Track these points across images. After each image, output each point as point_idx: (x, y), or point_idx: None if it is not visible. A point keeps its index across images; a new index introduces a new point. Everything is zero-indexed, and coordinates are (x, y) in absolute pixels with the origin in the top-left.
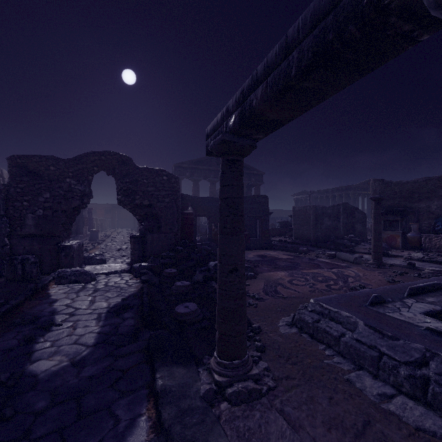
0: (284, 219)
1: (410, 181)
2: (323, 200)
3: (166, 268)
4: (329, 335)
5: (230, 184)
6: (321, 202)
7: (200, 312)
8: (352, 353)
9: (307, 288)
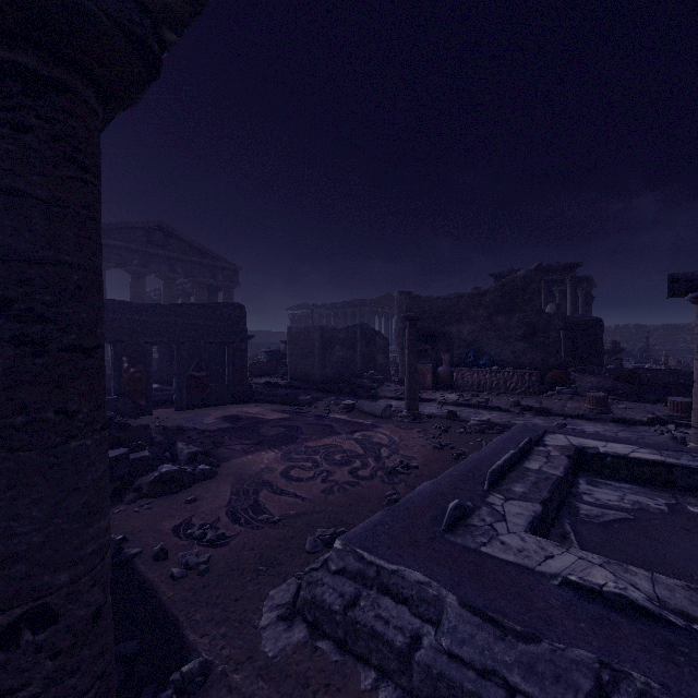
0: (274, 347)
1: (441, 297)
2: (331, 319)
3: None
4: (385, 644)
5: None
6: (328, 322)
7: None
8: (443, 695)
9: (319, 484)
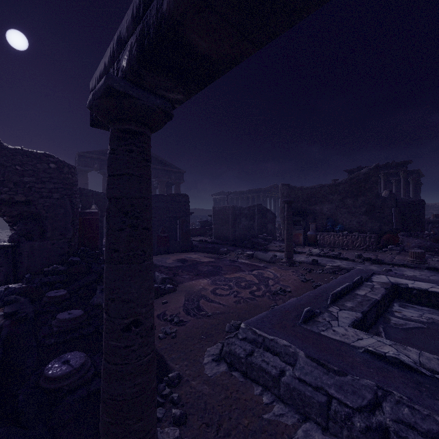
0: (204, 218)
1: (309, 187)
2: (239, 201)
3: (51, 289)
4: (267, 374)
5: (125, 172)
6: (237, 203)
7: (90, 365)
8: (295, 398)
9: (232, 298)
